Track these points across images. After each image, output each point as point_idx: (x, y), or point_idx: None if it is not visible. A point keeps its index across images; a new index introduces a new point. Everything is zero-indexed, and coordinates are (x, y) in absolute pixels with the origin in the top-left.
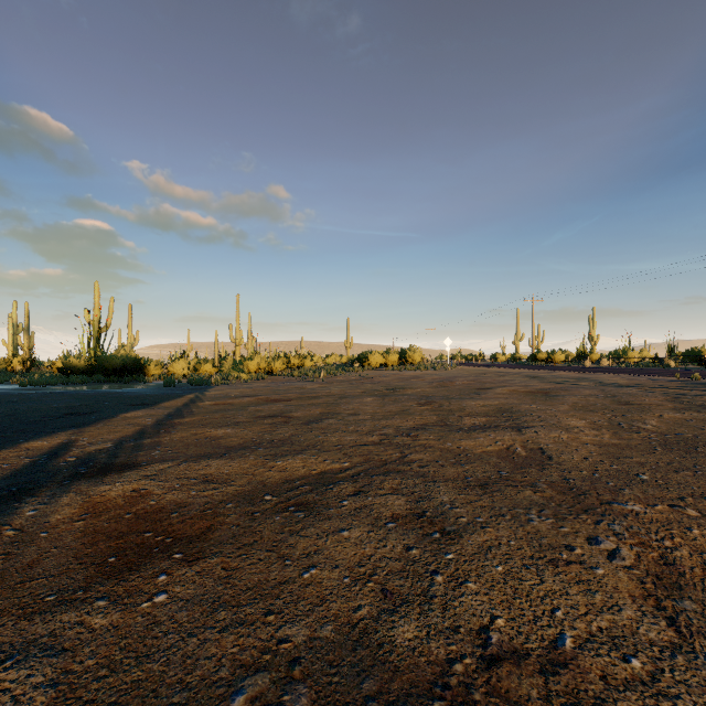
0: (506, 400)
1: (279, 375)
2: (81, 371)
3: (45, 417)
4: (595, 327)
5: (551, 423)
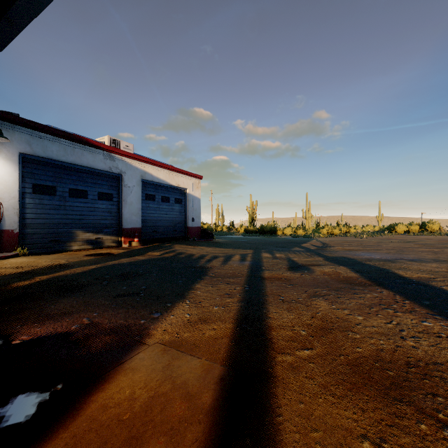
0: None
1: (338, 236)
2: (251, 231)
3: (288, 242)
4: None
5: None
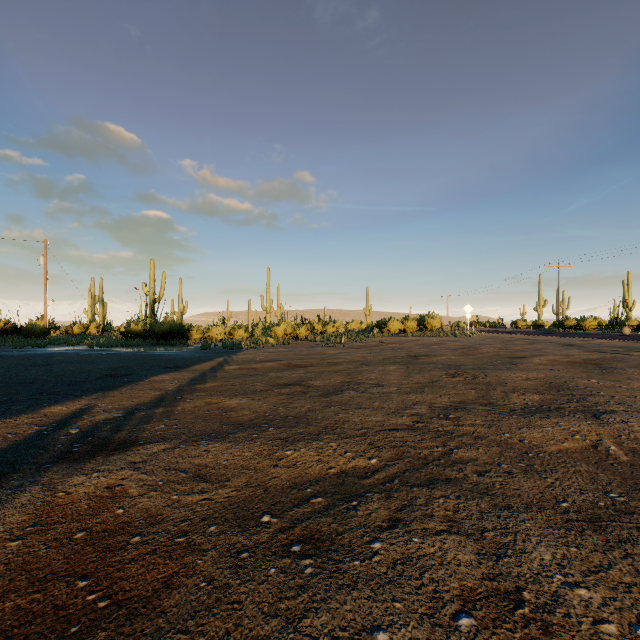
0: (553, 373)
1: (303, 340)
2: (138, 335)
3: (86, 378)
4: (630, 292)
5: (635, 407)
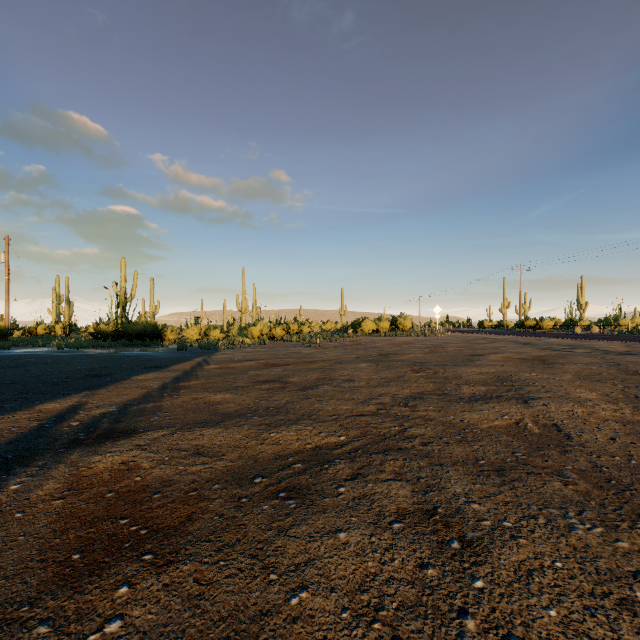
0: (503, 368)
1: (280, 340)
2: (109, 335)
3: (67, 378)
4: (583, 294)
5: (558, 394)
